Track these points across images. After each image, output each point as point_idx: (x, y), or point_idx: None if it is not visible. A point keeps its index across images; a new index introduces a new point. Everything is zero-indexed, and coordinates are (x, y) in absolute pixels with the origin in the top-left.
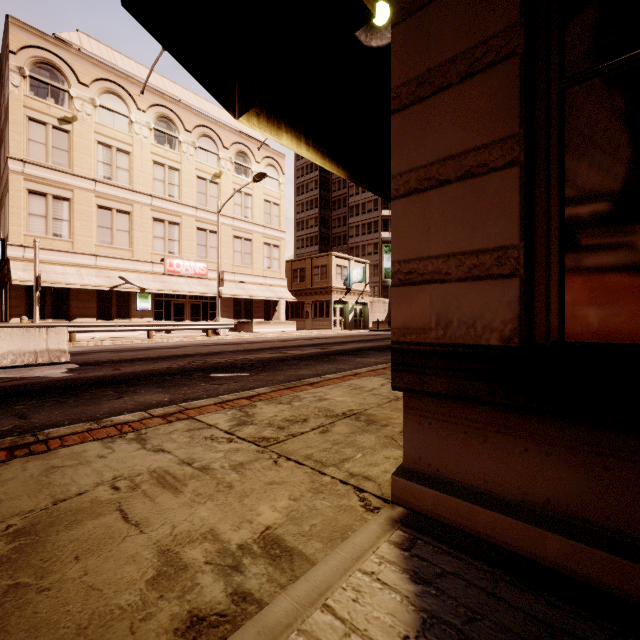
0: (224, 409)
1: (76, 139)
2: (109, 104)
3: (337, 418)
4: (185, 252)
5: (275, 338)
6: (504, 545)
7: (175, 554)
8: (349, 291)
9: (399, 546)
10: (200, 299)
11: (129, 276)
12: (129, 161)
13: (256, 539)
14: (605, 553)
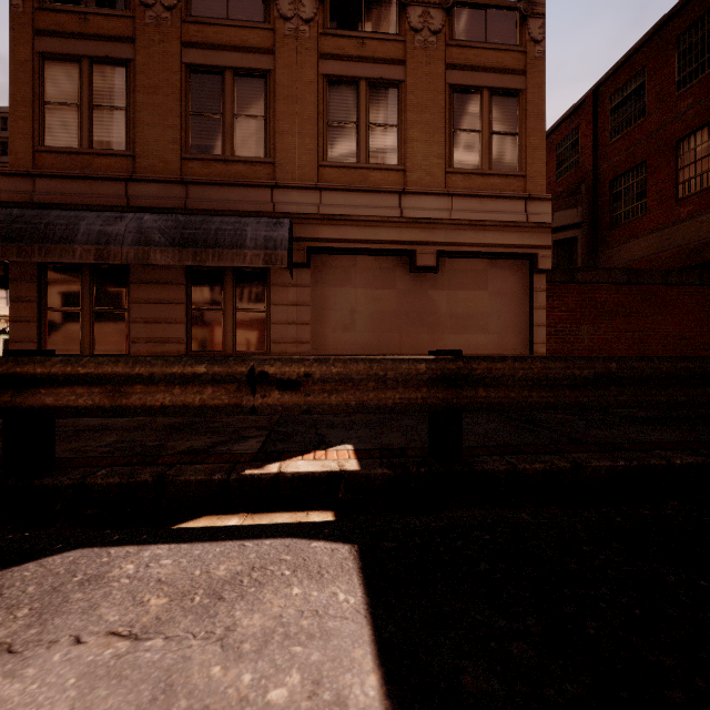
0: None
1: None
2: None
3: None
4: None
5: None
6: None
7: None
8: None
9: None
10: None
11: None
12: None
13: None
14: None
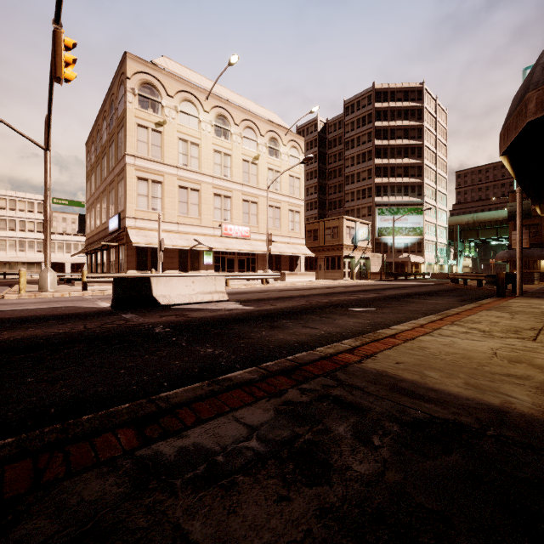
0: (446, 325)
1: (165, 137)
2: (186, 109)
3: (536, 330)
4: (235, 219)
5: (314, 286)
6: None
7: None
8: (356, 248)
9: None
10: (244, 255)
11: (199, 238)
12: (198, 151)
13: None
14: None
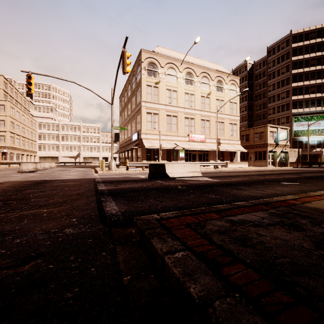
0: None
1: (160, 89)
2: (170, 73)
3: None
4: (196, 131)
5: (248, 170)
6: None
7: None
8: (277, 145)
9: None
10: (202, 152)
11: (177, 143)
12: (176, 94)
13: None
14: None
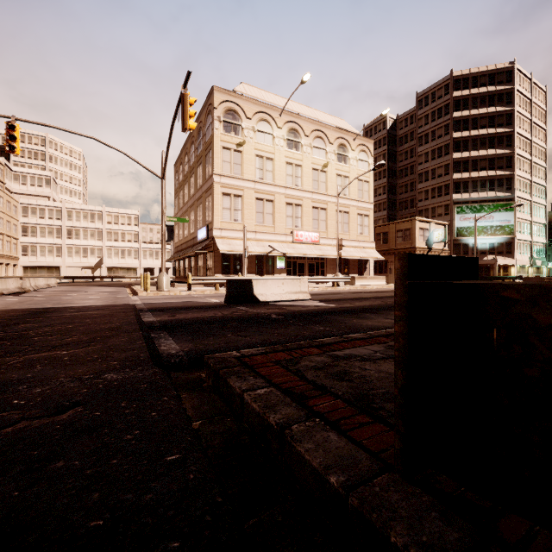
0: None
1: (245, 156)
2: (262, 128)
3: None
4: (305, 225)
5: (385, 289)
6: None
7: None
8: (430, 250)
9: None
10: (314, 260)
11: (274, 245)
12: (272, 165)
13: None
14: None
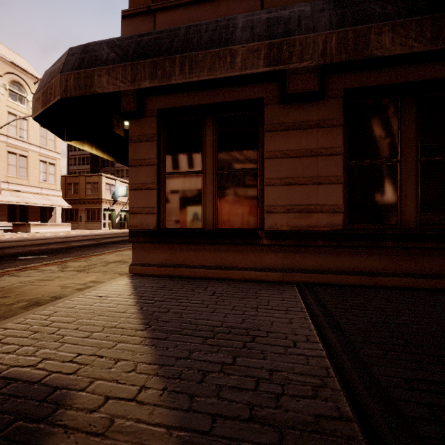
0: (50, 265)
1: None
2: None
3: (110, 263)
4: None
5: (54, 236)
6: (154, 274)
7: (64, 286)
8: (116, 202)
9: (129, 278)
10: None
11: None
12: None
13: (88, 282)
14: (170, 268)
